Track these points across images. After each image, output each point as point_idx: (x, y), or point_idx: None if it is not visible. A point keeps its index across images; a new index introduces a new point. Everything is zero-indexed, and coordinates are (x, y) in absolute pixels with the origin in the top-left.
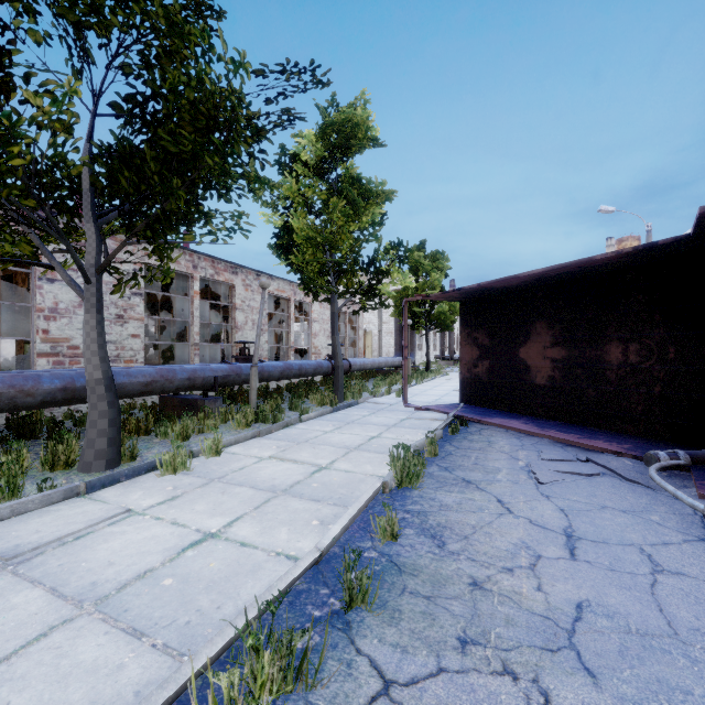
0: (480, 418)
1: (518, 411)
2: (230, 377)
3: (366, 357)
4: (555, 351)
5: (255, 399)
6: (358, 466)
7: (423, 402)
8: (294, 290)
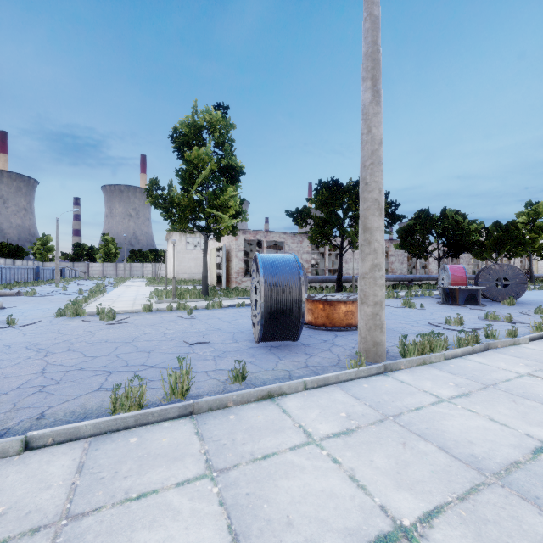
0: None
1: None
2: None
3: None
4: None
5: None
6: None
7: None
8: None
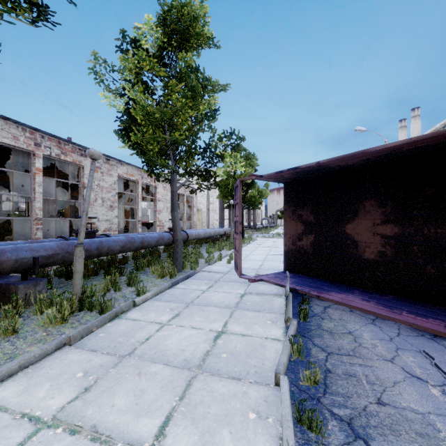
0: (318, 292)
1: (344, 282)
2: (58, 255)
3: (198, 227)
4: (387, 228)
5: (79, 283)
6: (209, 440)
7: (251, 269)
8: (142, 175)
